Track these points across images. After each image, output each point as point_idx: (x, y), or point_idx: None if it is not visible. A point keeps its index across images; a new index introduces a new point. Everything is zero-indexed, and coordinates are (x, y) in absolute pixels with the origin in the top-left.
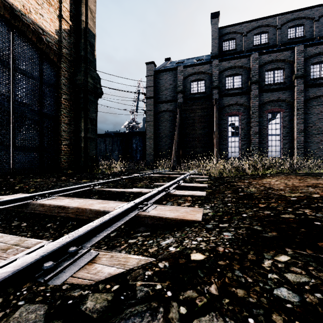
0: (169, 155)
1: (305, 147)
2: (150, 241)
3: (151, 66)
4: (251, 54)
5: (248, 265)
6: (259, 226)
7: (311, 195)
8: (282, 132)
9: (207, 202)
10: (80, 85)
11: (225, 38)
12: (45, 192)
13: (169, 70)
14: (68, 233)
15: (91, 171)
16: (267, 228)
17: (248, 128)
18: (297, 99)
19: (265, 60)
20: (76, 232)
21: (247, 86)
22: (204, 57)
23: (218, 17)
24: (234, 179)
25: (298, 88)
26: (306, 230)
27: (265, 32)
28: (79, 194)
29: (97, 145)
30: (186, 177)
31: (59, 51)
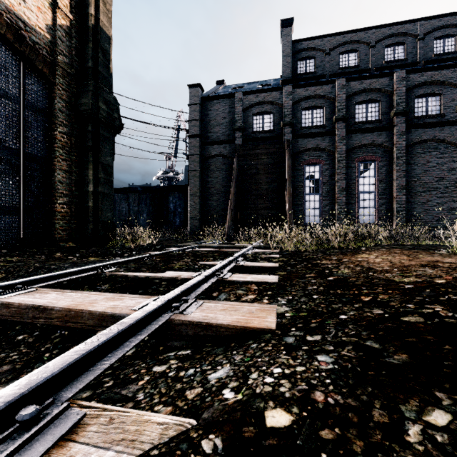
0: (223, 220)
1: (407, 209)
2: (189, 372)
3: (196, 90)
4: (337, 80)
5: (378, 439)
6: (374, 342)
7: (433, 280)
8: (377, 189)
9: (281, 293)
10: (87, 112)
11: (301, 55)
12: (16, 281)
13: (222, 98)
14: (53, 351)
15: (104, 244)
16: (389, 346)
17: (332, 182)
18: (396, 143)
19: (355, 89)
20: (44, 369)
21: (331, 124)
22: (272, 82)
23: (291, 26)
24: (317, 255)
25: (398, 129)
26: (453, 348)
27: (355, 50)
28: (79, 281)
29: (116, 205)
30: (247, 253)
31: (53, 59)
